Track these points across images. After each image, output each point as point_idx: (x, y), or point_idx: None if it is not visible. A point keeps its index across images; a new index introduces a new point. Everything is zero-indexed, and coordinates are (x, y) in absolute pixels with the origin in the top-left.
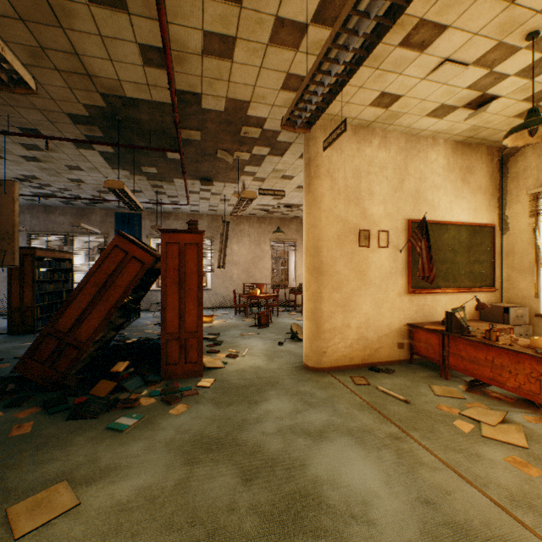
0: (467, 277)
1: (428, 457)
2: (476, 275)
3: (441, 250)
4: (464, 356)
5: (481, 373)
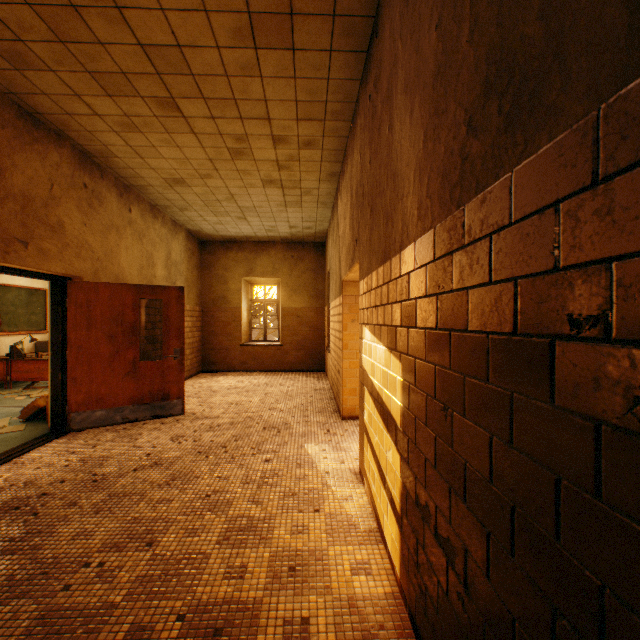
0: (27, 324)
1: (2, 407)
2: (34, 323)
3: (7, 305)
4: (24, 371)
5: (34, 376)
